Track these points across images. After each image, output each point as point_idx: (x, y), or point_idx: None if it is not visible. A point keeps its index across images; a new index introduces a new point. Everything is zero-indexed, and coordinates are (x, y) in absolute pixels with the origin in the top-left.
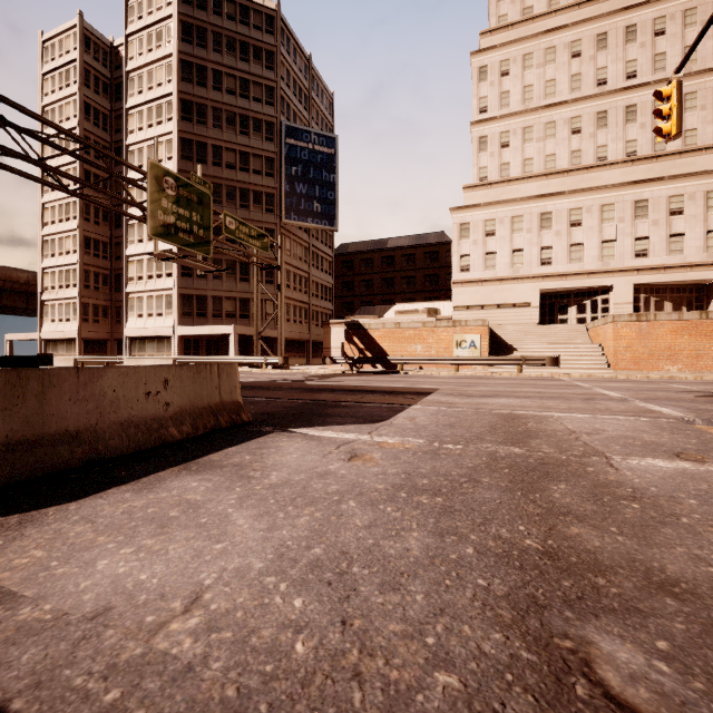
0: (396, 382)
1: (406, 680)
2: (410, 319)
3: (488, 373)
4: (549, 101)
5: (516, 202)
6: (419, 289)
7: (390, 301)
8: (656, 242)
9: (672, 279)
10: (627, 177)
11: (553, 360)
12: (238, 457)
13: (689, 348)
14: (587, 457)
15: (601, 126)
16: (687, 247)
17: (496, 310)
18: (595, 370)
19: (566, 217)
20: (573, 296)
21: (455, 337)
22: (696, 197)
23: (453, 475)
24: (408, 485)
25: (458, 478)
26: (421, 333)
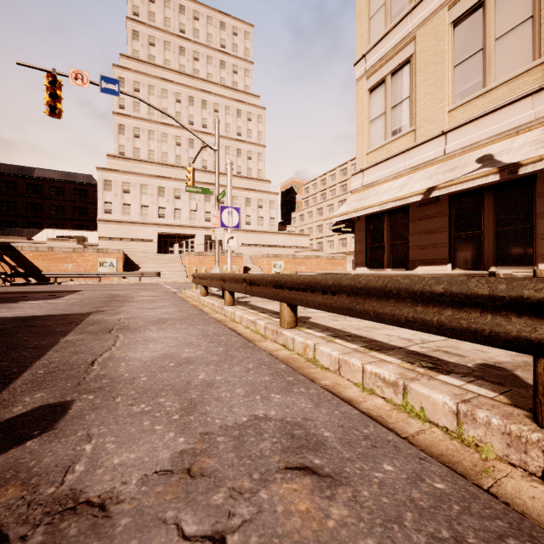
0: (54, 288)
1: (77, 311)
2: (62, 245)
3: (121, 282)
4: (164, 121)
5: (144, 175)
6: (69, 217)
7: (37, 223)
8: None
9: None
10: (203, 179)
11: (158, 274)
12: (2, 307)
13: None
14: (129, 298)
15: (191, 147)
16: None
17: (131, 242)
18: (181, 279)
19: (173, 192)
20: (177, 238)
21: (99, 259)
22: None
23: (88, 303)
24: (74, 304)
25: (89, 303)
26: (72, 256)
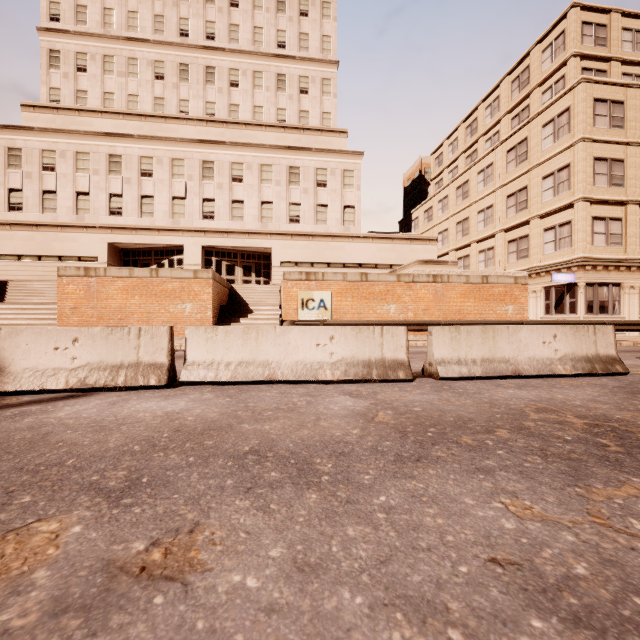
0: None
1: None
2: None
3: None
4: (132, 35)
5: (80, 135)
6: None
7: None
8: (221, 205)
9: (234, 244)
10: (203, 137)
11: None
12: None
13: (140, 310)
14: None
15: (183, 79)
16: (247, 215)
17: (56, 263)
18: None
19: (137, 165)
20: (154, 255)
21: None
22: (253, 168)
23: None
24: None
25: None
26: None
